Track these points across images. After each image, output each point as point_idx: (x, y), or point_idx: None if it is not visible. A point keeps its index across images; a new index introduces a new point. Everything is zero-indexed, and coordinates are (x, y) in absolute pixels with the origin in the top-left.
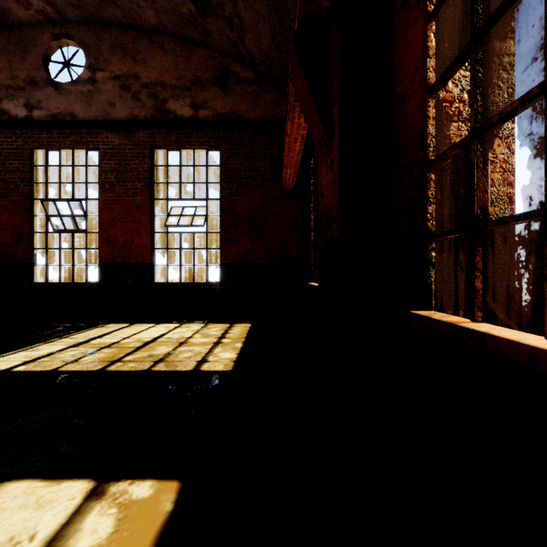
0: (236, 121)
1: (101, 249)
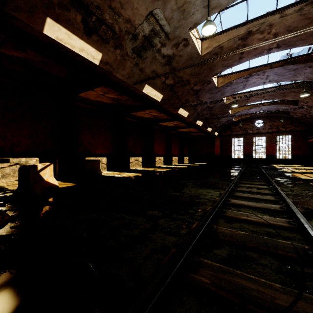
0: (295, 130)
1: (266, 153)
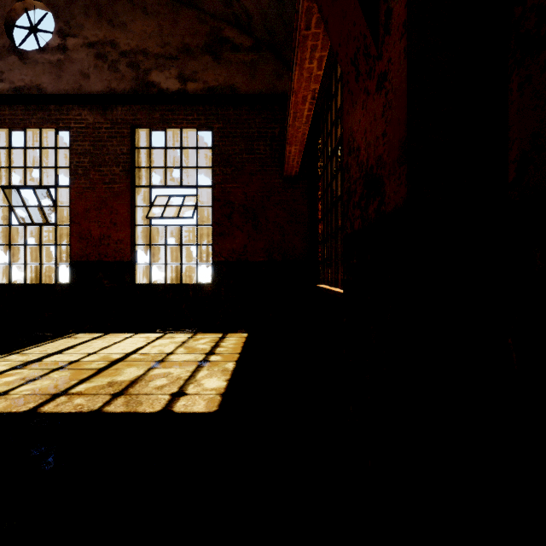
0: (230, 95)
1: (72, 245)
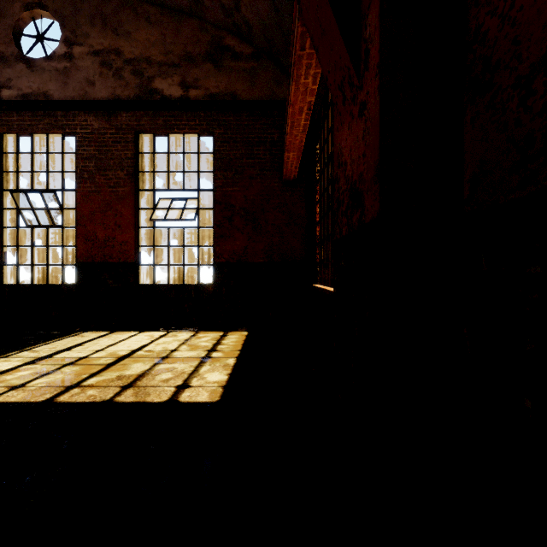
0: (231, 102)
1: (78, 247)
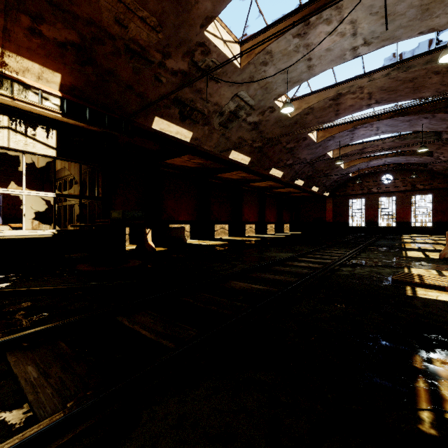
0: (437, 188)
1: (396, 219)
